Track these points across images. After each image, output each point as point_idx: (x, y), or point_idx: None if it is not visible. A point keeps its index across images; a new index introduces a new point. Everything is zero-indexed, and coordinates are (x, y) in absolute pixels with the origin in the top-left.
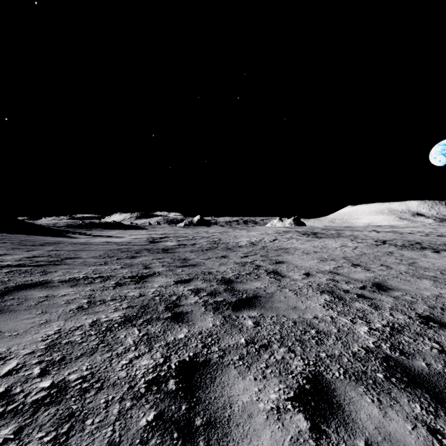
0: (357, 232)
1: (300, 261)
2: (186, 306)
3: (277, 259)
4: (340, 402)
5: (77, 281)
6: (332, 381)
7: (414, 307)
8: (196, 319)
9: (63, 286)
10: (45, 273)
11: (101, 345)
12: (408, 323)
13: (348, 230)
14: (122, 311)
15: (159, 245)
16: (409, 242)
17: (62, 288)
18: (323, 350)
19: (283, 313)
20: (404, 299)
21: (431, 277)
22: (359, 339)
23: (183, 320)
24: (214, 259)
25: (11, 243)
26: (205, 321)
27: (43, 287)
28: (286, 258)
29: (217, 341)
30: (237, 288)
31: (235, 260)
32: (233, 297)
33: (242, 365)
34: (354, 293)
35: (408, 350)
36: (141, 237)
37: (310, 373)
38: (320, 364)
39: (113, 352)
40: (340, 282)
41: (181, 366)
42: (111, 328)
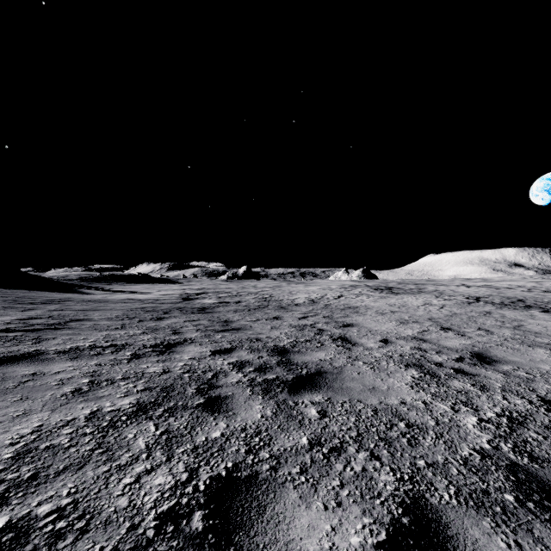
0: (442, 287)
1: (374, 324)
2: (225, 387)
3: (345, 321)
4: (459, 549)
5: (79, 352)
6: (440, 509)
7: (533, 387)
8: (238, 407)
9: (60, 359)
10: (39, 341)
11: (97, 452)
12: (531, 410)
13: (431, 284)
14: (135, 396)
15: (195, 303)
16: (509, 299)
17: (58, 361)
18: (419, 456)
19: (359, 396)
20: (517, 375)
21: (546, 344)
22: (467, 435)
23: (220, 409)
24: (264, 321)
25: (4, 301)
26: (251, 410)
27: (32, 360)
28: (356, 320)
29: (268, 443)
30: (295, 361)
31: (290, 323)
32: (289, 373)
33: (304, 483)
34: (449, 367)
35: (539, 454)
36: (172, 293)
37: (407, 496)
38: (420, 480)
39: (114, 464)
40: (429, 352)
41: (214, 487)
42: (117, 423)
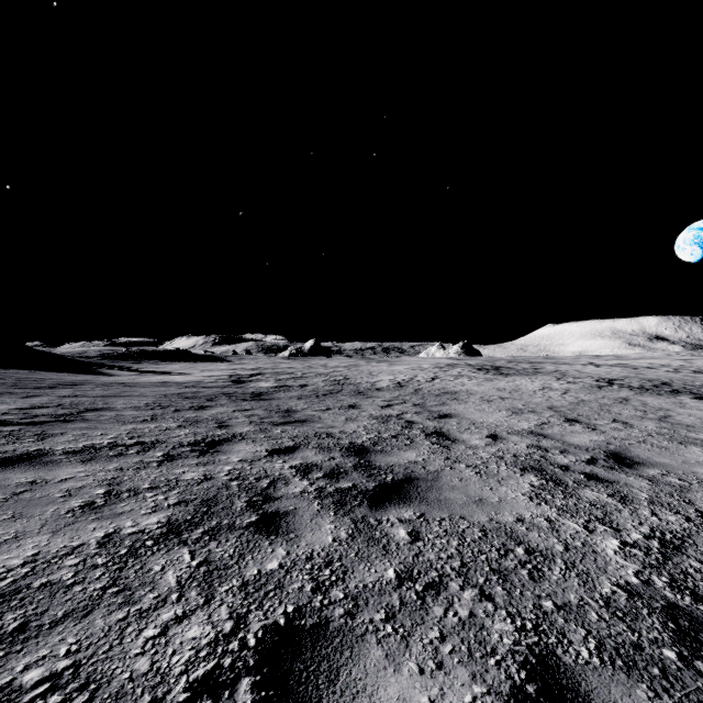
0: (565, 366)
1: (479, 414)
2: (285, 499)
3: (441, 411)
4: None
5: (95, 452)
6: (578, 672)
7: (689, 498)
8: (302, 527)
9: (68, 462)
10: (43, 437)
11: (110, 592)
12: (689, 530)
13: (550, 362)
14: (165, 512)
15: (248, 387)
16: (650, 381)
17: (65, 465)
18: (546, 594)
19: (461, 511)
20: (668, 482)
21: (702, 441)
22: (607, 565)
23: (278, 530)
24: (336, 411)
25: (1, 384)
26: (319, 531)
27: (31, 464)
28: (456, 409)
29: (342, 577)
30: (377, 464)
31: (371, 413)
32: (369, 480)
33: (392, 635)
34: (579, 472)
35: None
36: (218, 375)
37: (531, 653)
38: (548, 629)
39: (133, 609)
40: (551, 451)
41: (268, 641)
42: (139, 550)
